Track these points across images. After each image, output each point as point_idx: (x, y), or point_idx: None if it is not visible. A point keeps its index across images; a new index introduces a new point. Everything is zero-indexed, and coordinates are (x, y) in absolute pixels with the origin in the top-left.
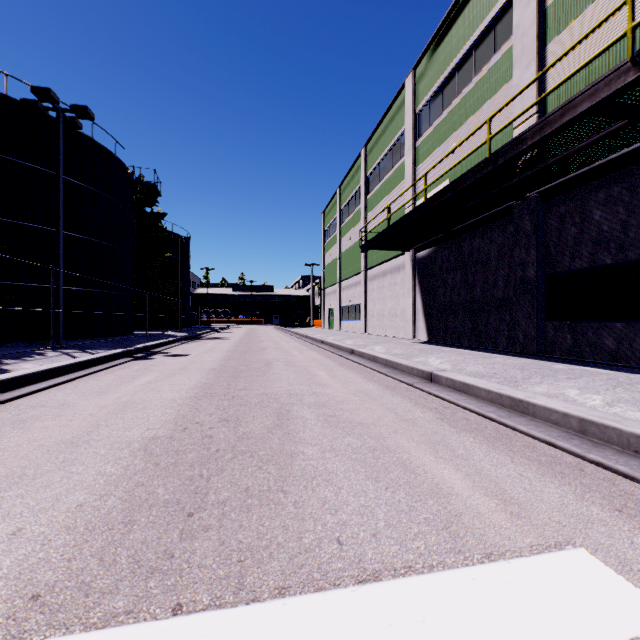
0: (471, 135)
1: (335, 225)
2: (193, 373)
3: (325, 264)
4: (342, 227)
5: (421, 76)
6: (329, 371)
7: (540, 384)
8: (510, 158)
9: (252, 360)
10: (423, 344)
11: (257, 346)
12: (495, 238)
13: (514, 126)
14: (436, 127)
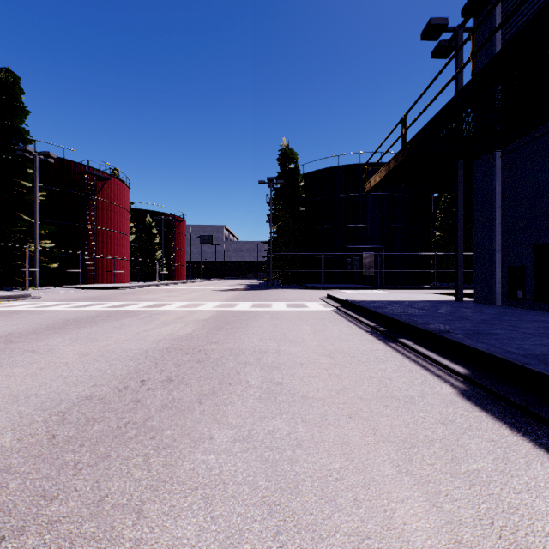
0: None
1: None
2: None
3: None
4: None
5: None
6: None
7: None
8: None
9: None
10: None
11: None
12: None
13: None
14: None
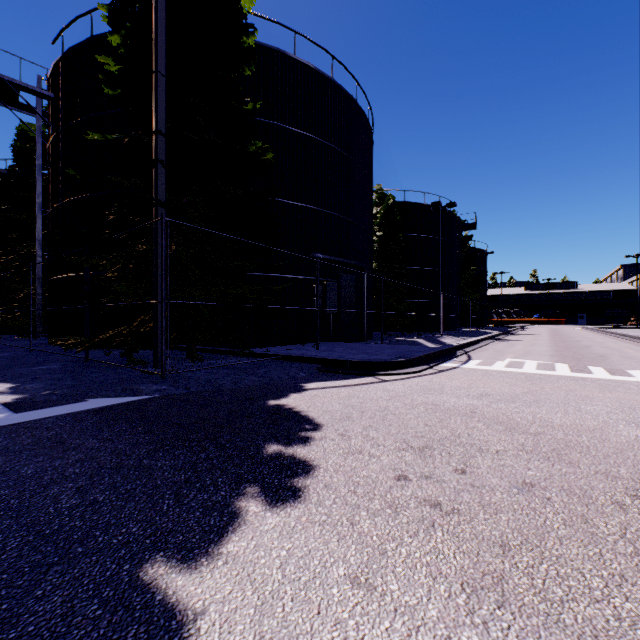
0: None
1: None
2: (541, 346)
3: None
4: None
5: None
6: (635, 350)
7: None
8: None
9: (573, 344)
10: None
11: (571, 339)
12: None
13: None
14: None
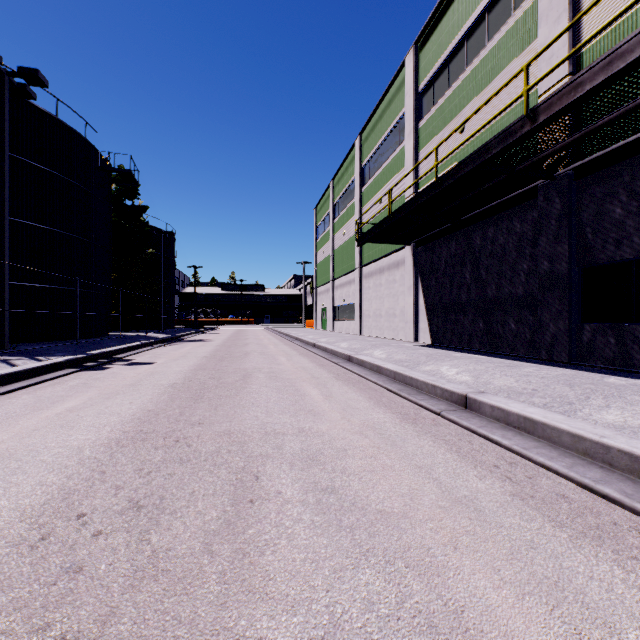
0: (499, 91)
1: (328, 221)
2: (142, 392)
3: (317, 262)
4: (335, 222)
5: (423, 51)
6: (322, 388)
7: (608, 409)
8: (557, 112)
9: (228, 370)
10: (428, 348)
11: (240, 350)
12: (514, 226)
13: (539, 93)
14: (441, 106)
